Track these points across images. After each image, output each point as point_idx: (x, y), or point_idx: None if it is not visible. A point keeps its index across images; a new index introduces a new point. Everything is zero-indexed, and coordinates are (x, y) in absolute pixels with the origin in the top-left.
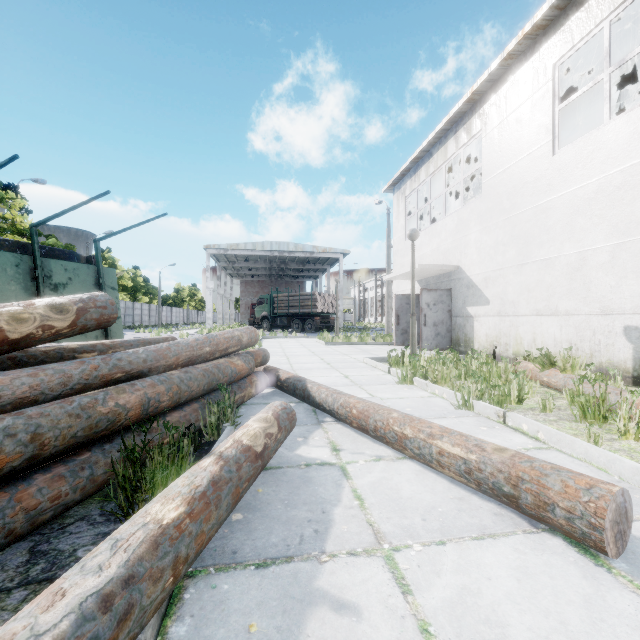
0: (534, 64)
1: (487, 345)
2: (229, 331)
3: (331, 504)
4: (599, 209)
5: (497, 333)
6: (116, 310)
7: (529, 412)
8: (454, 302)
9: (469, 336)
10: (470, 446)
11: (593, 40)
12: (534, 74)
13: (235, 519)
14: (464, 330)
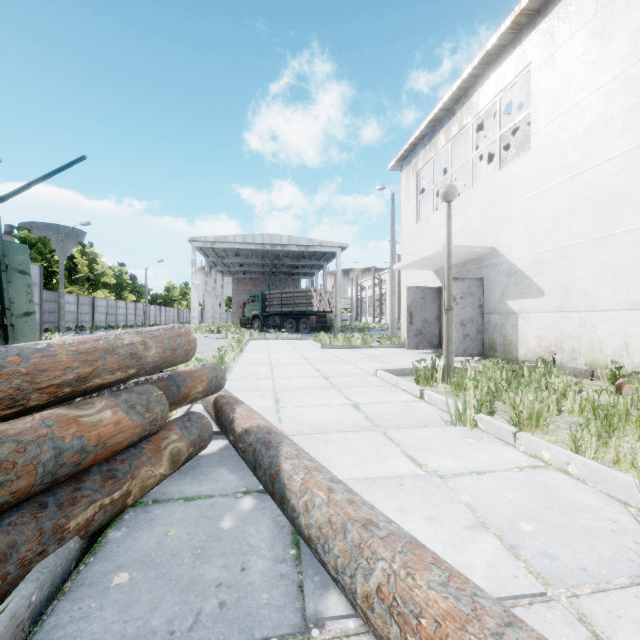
0: None
1: (540, 351)
2: (106, 335)
3: None
4: None
5: (557, 335)
6: None
7: None
8: (487, 295)
9: (510, 338)
10: None
11: None
12: None
13: None
14: (502, 331)
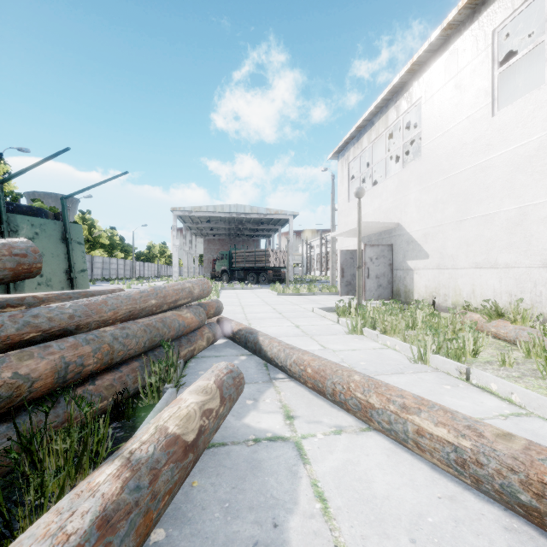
0: (473, 32)
1: (426, 296)
2: (179, 283)
3: (285, 509)
4: (540, 165)
5: (436, 285)
6: (40, 259)
7: (488, 366)
8: (395, 256)
9: (409, 287)
10: (460, 428)
11: (528, 10)
12: (473, 42)
13: (154, 540)
14: (404, 282)
